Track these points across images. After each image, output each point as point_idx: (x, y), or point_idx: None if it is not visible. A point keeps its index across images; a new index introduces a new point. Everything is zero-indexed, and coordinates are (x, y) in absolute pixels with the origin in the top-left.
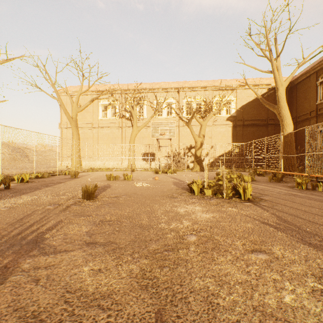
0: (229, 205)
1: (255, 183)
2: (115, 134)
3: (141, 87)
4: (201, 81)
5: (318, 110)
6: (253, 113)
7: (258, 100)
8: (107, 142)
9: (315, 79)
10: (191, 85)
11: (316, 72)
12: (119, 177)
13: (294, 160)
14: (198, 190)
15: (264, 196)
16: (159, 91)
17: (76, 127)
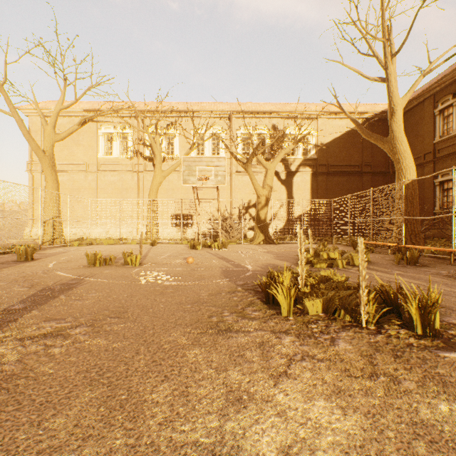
0: (412, 371)
1: (379, 270)
2: (126, 183)
3: (168, 104)
4: (264, 104)
5: (436, 151)
6: (341, 156)
7: (348, 136)
8: (112, 196)
9: (431, 106)
10: (250, 108)
11: (433, 96)
12: (115, 259)
13: (419, 226)
14: (290, 301)
15: (450, 314)
16: (199, 115)
17: (52, 167)
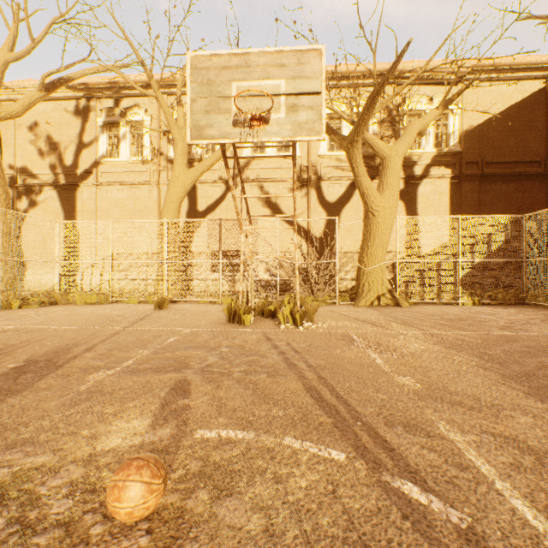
0: None
1: None
2: (140, 202)
3: None
4: (365, 64)
5: None
6: (506, 145)
7: (519, 110)
8: (119, 223)
9: None
10: (342, 68)
11: None
12: None
13: None
14: None
15: None
16: None
17: None
